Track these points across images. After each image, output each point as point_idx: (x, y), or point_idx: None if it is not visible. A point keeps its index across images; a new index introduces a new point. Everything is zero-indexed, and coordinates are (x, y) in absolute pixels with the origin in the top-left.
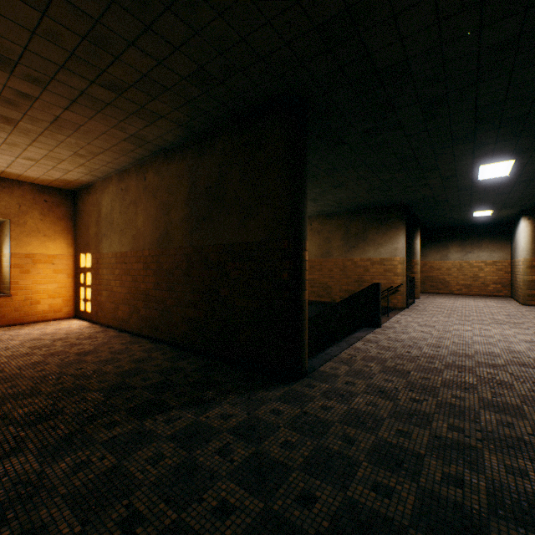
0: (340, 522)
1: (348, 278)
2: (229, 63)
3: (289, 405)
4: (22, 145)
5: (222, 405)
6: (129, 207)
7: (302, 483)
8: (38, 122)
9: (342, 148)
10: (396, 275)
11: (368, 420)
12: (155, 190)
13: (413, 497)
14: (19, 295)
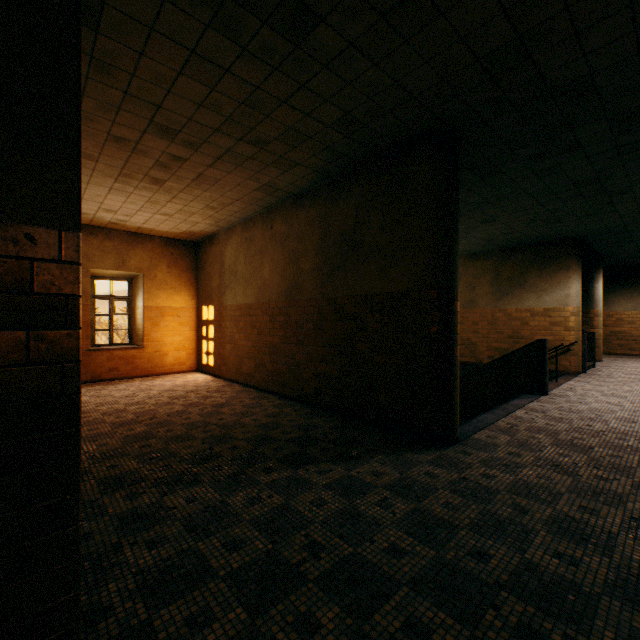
0: (520, 578)
1: (498, 334)
2: (377, 106)
3: (444, 469)
4: (162, 203)
5: (370, 462)
6: (255, 257)
7: (472, 541)
8: (182, 180)
9: (498, 177)
10: (567, 330)
11: (541, 492)
12: (282, 238)
13: (605, 570)
14: (150, 347)
